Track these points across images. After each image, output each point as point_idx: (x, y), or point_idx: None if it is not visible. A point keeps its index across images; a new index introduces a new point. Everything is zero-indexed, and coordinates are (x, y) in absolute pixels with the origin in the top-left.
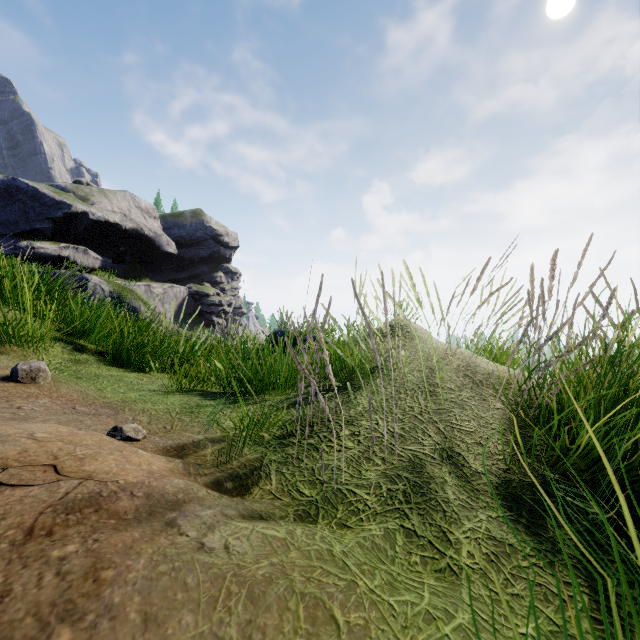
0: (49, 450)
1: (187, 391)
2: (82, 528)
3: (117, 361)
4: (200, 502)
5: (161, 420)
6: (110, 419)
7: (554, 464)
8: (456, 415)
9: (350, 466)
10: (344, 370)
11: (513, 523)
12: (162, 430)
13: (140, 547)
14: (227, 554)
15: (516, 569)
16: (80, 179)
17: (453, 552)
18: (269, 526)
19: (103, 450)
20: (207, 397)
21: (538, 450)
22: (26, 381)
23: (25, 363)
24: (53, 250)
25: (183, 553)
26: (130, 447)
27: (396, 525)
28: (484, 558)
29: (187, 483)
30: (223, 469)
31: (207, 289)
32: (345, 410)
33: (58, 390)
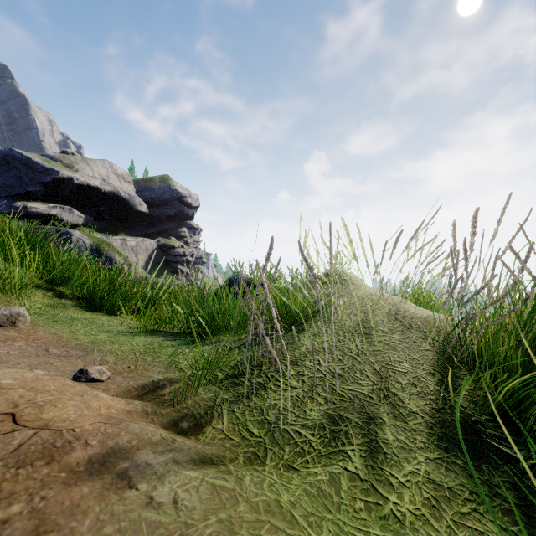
0: (10, 398)
1: (152, 332)
2: (31, 483)
3: (92, 305)
4: (153, 448)
5: (126, 360)
6: (79, 360)
7: (482, 404)
8: (390, 356)
9: (295, 406)
10: (289, 313)
11: (450, 465)
12: (126, 370)
13: (87, 504)
14: (175, 510)
15: (457, 515)
16: (66, 150)
17: (395, 497)
18: (219, 474)
19: (64, 395)
20: (169, 338)
21: (466, 390)
22: (6, 325)
23: (6, 309)
24: (43, 209)
25: (131, 510)
26: (91, 391)
27: (340, 468)
28: (425, 503)
29: (142, 428)
30: (179, 409)
31: (173, 242)
32: (290, 351)
33: (35, 333)
